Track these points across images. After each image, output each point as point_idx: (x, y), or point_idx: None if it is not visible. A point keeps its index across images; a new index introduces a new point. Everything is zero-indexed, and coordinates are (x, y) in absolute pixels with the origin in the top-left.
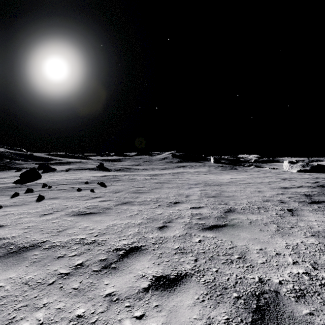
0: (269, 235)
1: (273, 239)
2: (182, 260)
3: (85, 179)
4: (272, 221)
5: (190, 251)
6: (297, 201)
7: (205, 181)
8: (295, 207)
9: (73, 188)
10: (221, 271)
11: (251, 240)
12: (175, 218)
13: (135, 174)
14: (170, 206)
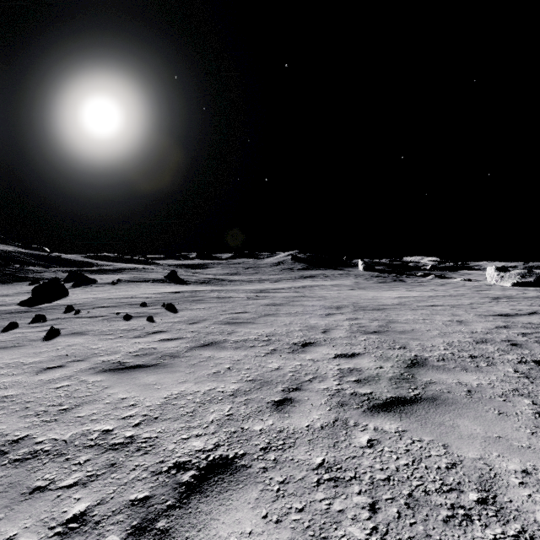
0: (526, 429)
1: None
2: (338, 508)
3: (142, 298)
4: (515, 388)
5: (352, 476)
6: None
7: (355, 301)
8: None
9: (118, 313)
10: None
11: (490, 442)
12: (308, 380)
13: (229, 289)
14: (296, 352)
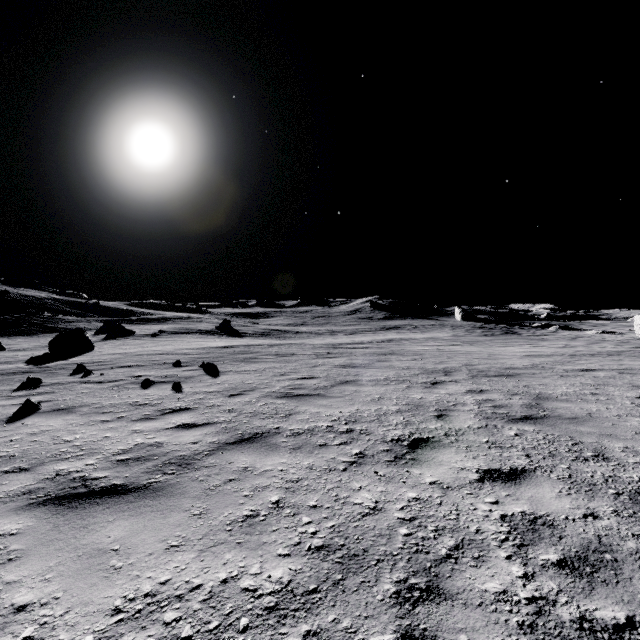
0: None
1: None
2: None
3: (179, 354)
4: None
5: None
6: None
7: (466, 362)
8: None
9: (138, 377)
10: None
11: None
12: (449, 555)
13: (293, 343)
14: (401, 461)
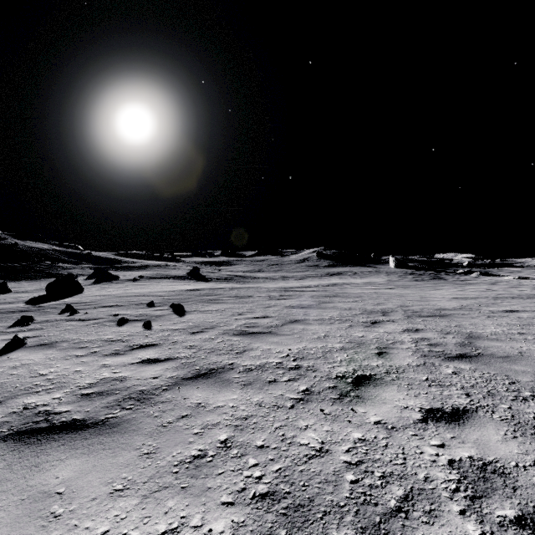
0: None
1: None
2: None
3: (154, 296)
4: None
5: None
6: None
7: (401, 303)
8: None
9: (116, 316)
10: None
11: None
12: (398, 508)
13: (251, 287)
14: (346, 399)
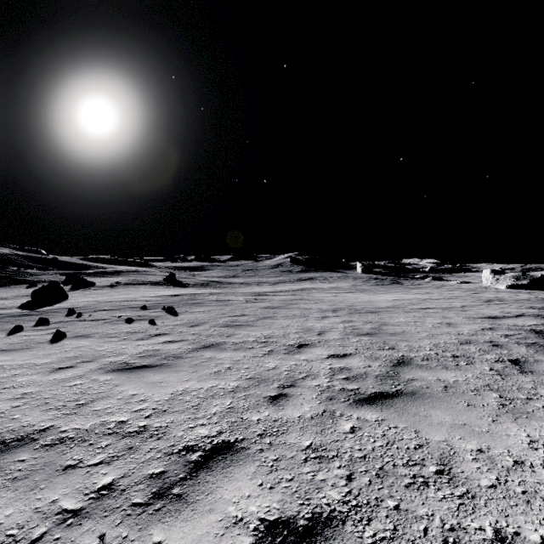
0: (489, 417)
1: (500, 426)
2: (321, 478)
3: (141, 301)
4: (487, 384)
5: (335, 455)
6: (523, 344)
7: (351, 304)
8: (523, 356)
9: (119, 317)
10: (407, 508)
11: (455, 428)
12: (302, 378)
13: (228, 292)
14: (291, 352)
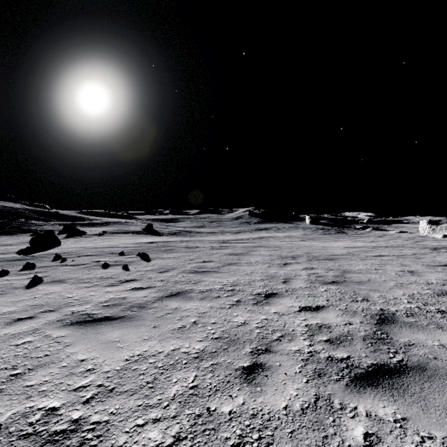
0: None
1: None
2: None
3: (121, 247)
4: None
5: None
6: None
7: (307, 251)
8: None
9: (98, 262)
10: None
11: None
12: (277, 339)
13: (196, 240)
14: (260, 303)
